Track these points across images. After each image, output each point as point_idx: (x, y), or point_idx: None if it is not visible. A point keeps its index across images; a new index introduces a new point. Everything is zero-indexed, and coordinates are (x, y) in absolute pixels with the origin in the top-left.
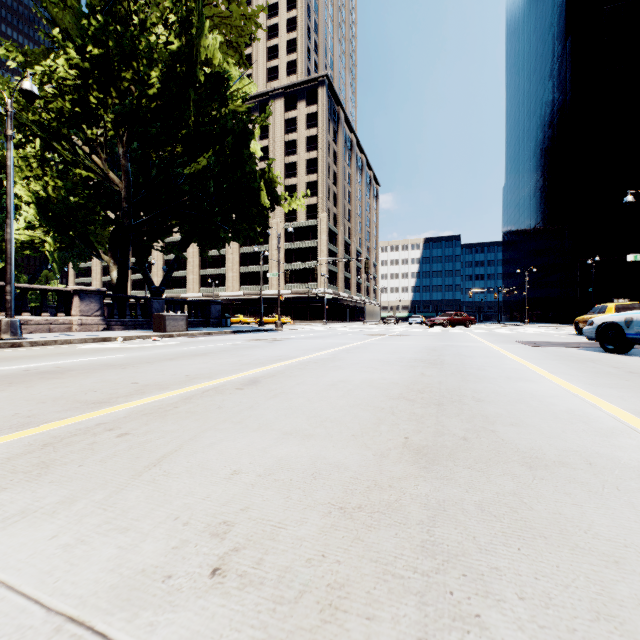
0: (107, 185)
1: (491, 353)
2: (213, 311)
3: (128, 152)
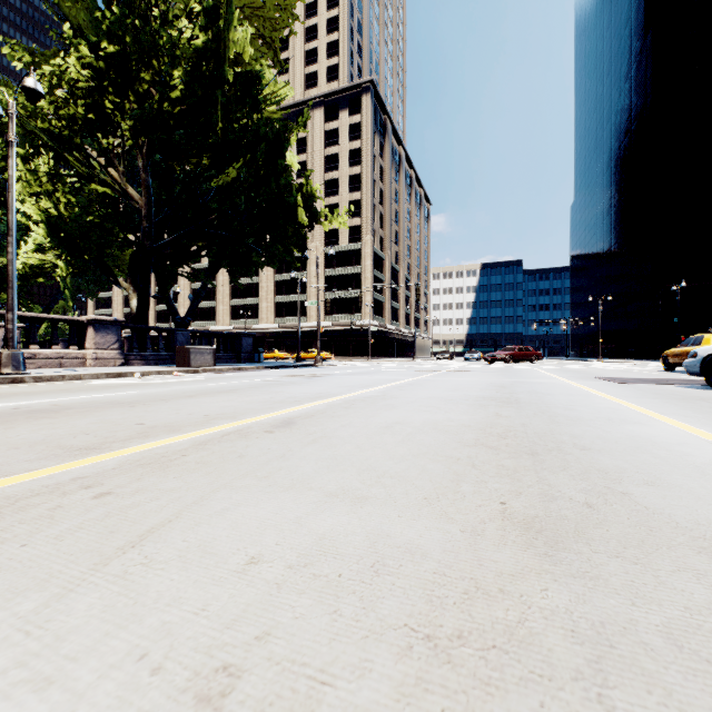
0: (126, 202)
1: (573, 390)
2: (244, 344)
3: (149, 164)
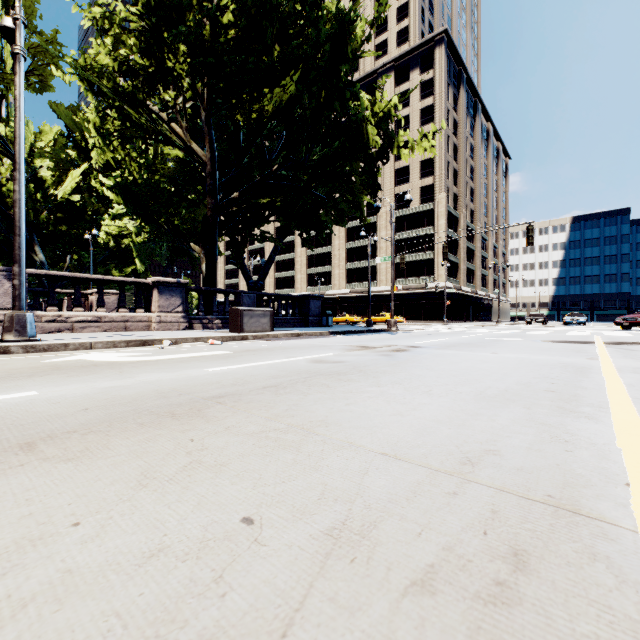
0: (195, 164)
1: None
2: (312, 307)
3: (210, 115)
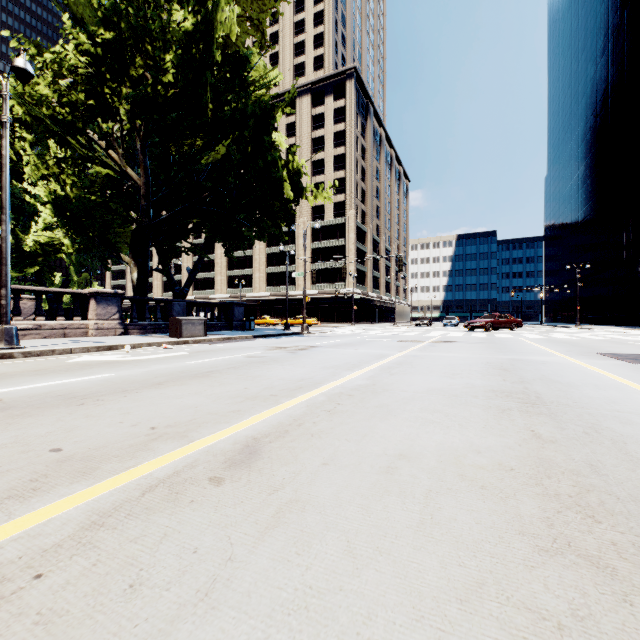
0: (127, 183)
1: (594, 378)
2: (236, 313)
3: (146, 146)
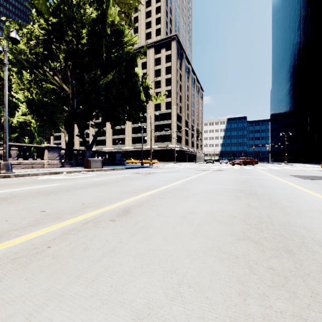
0: (63, 92)
1: (283, 185)
2: (117, 157)
3: (72, 74)
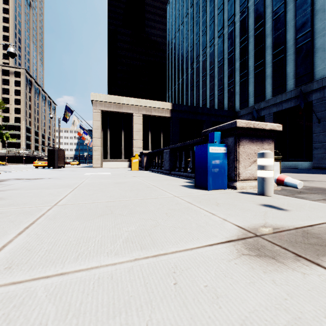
0: None
1: None
2: None
3: None
